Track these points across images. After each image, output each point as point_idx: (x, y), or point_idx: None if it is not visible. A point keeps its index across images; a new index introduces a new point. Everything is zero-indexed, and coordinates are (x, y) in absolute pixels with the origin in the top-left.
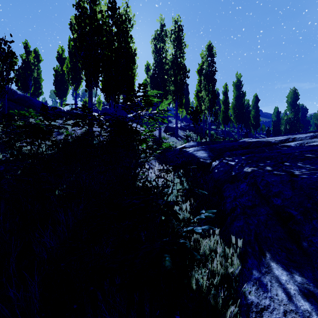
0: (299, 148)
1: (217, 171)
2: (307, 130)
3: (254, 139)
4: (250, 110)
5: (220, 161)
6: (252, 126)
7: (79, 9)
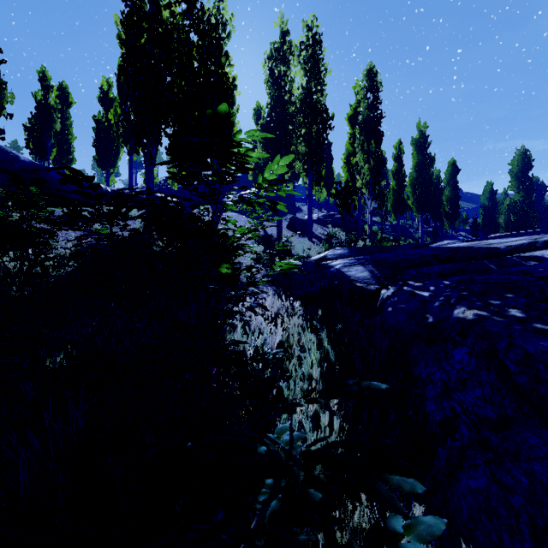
0: None
1: (393, 309)
2: (545, 224)
3: (461, 243)
4: (441, 188)
5: (397, 288)
6: (445, 217)
7: (129, 1)
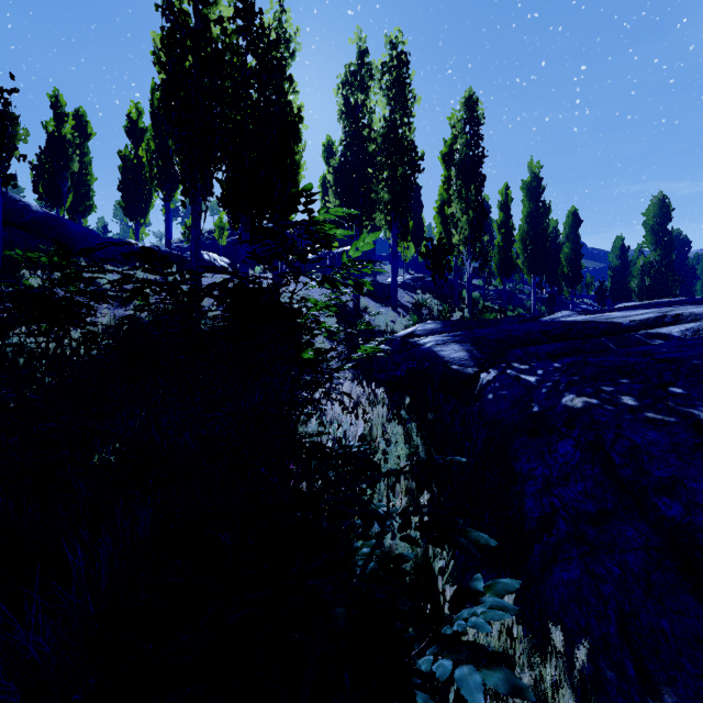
0: (697, 344)
1: (494, 397)
2: (689, 290)
3: (578, 317)
4: (560, 244)
5: (499, 371)
6: (564, 280)
7: (171, 15)
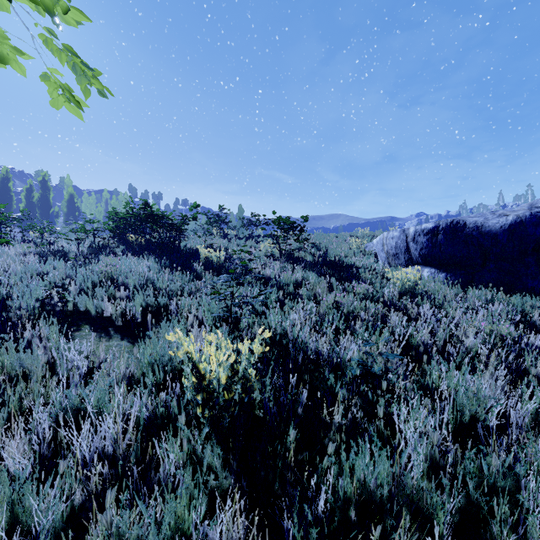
0: None
1: None
2: None
3: None
4: None
5: None
6: None
7: None
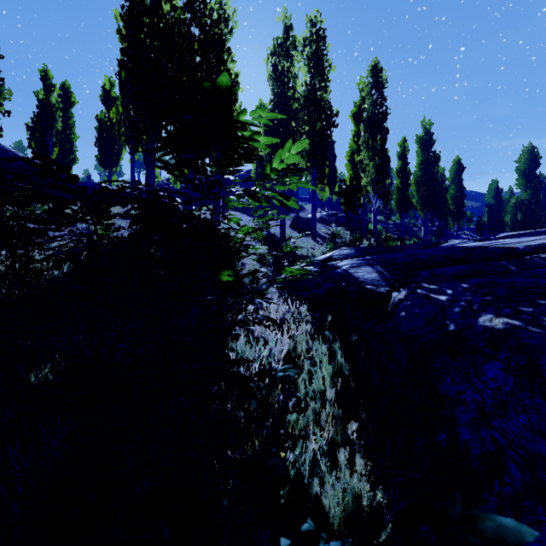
0: None
1: (407, 314)
2: None
3: (474, 243)
4: (446, 187)
5: (410, 290)
6: (450, 215)
7: None
